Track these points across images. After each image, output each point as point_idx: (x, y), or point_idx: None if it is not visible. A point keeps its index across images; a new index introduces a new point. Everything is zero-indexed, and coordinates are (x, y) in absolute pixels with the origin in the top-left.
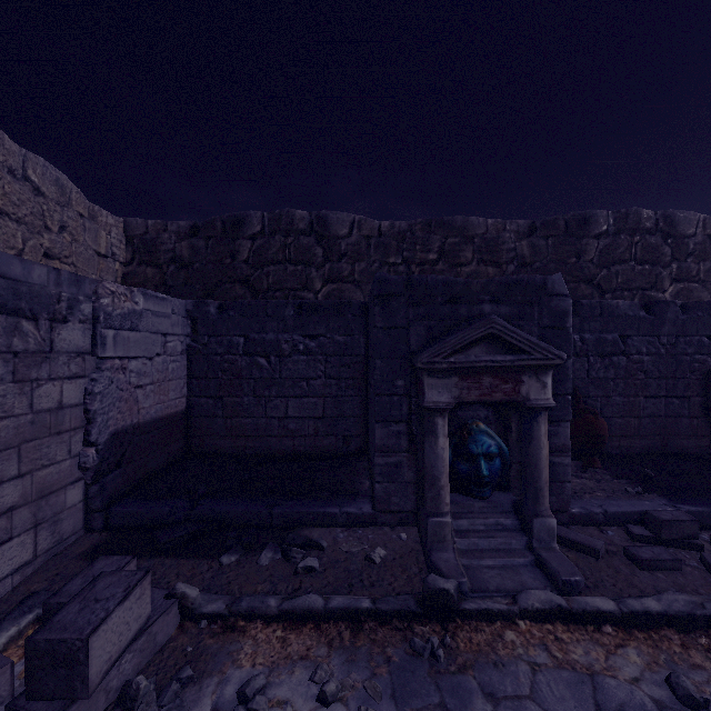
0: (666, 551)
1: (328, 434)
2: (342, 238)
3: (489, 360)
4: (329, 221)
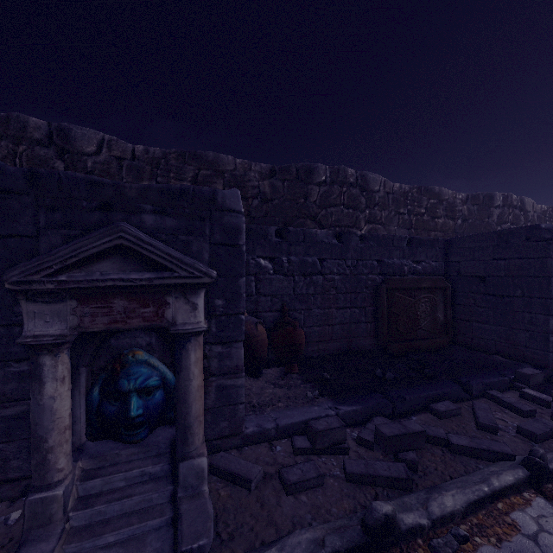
0: (314, 466)
1: None
2: (89, 155)
3: (118, 278)
4: (72, 135)
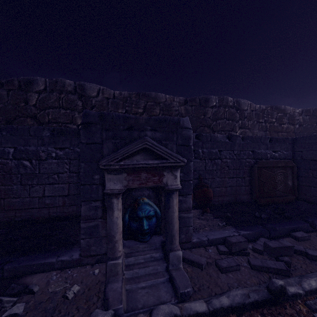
0: (233, 260)
1: (71, 205)
2: (93, 97)
3: (144, 163)
4: (85, 88)
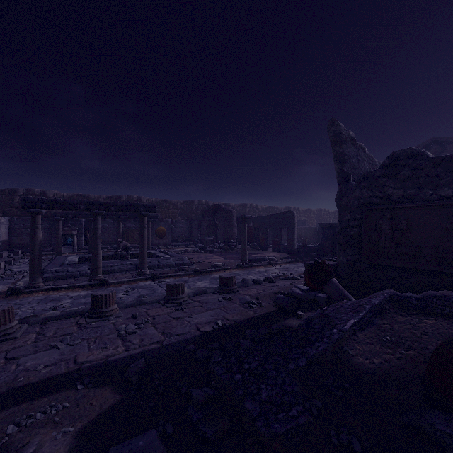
0: None
1: (45, 243)
2: (51, 197)
3: (67, 229)
4: (47, 193)
